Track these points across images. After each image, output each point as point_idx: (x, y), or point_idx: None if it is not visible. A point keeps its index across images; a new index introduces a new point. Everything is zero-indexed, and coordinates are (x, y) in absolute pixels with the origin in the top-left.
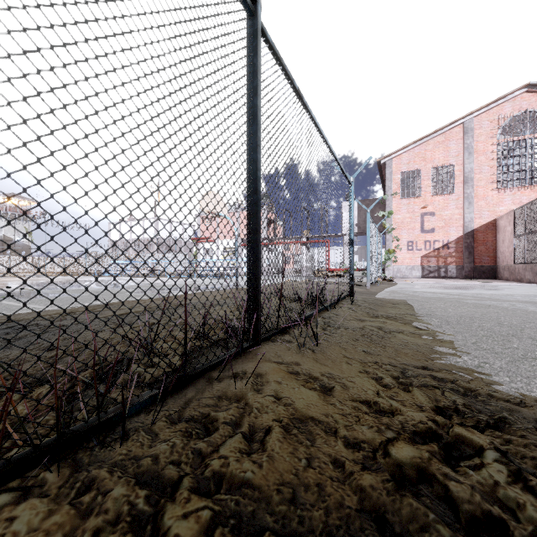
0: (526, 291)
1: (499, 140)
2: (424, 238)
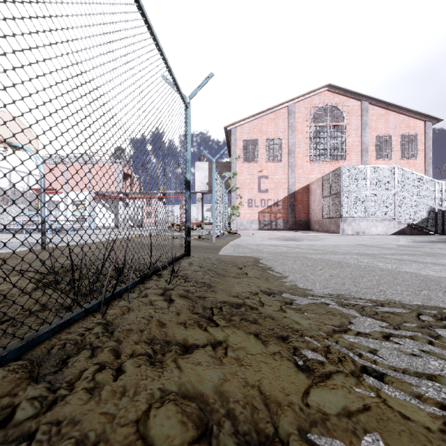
0: (342, 241)
1: (311, 124)
2: (260, 197)
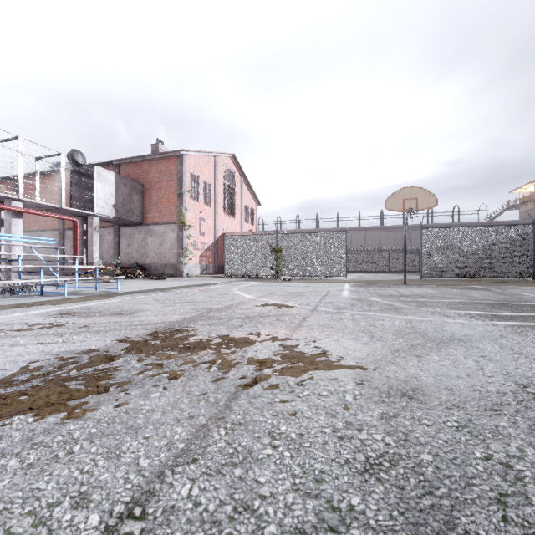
0: None
1: (224, 180)
2: (201, 240)
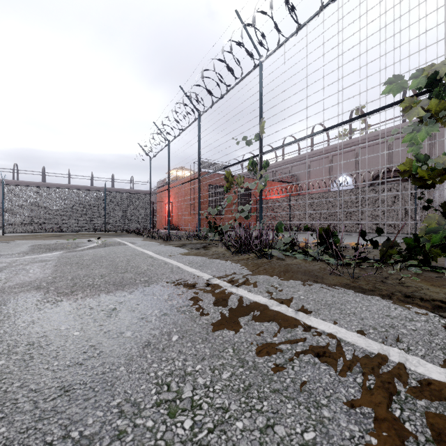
0: None
1: None
2: None
